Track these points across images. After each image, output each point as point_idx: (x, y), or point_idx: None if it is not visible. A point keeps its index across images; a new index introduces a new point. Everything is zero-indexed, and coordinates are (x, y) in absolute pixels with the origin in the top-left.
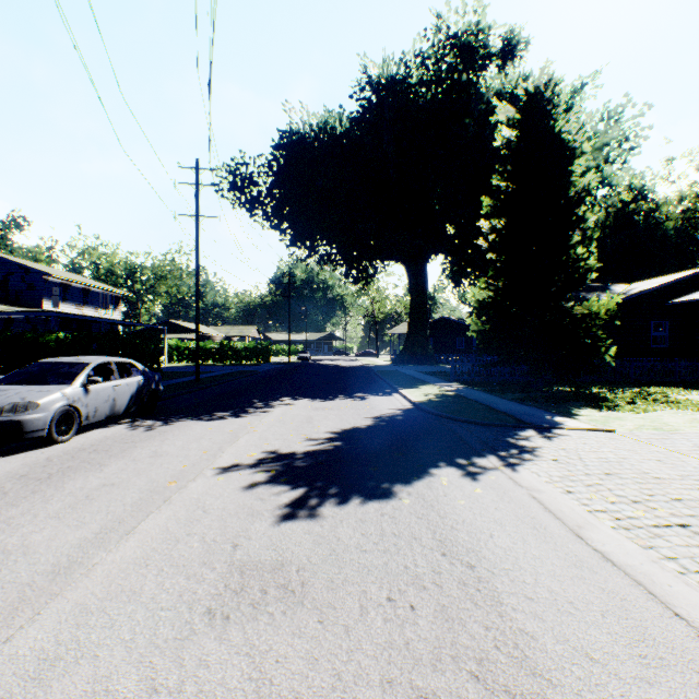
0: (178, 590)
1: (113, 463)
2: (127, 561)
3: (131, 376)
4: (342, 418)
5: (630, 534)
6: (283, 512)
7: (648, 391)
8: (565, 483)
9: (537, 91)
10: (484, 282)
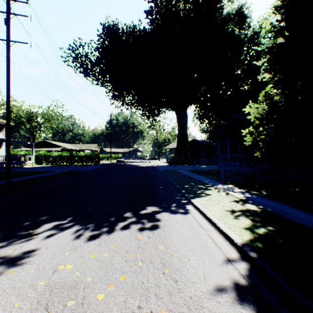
0: None
1: None
2: None
3: None
4: None
5: None
6: None
7: None
8: None
9: None
10: (263, 95)
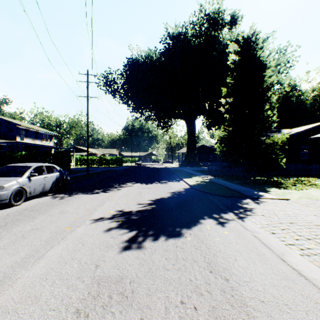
0: (61, 296)
1: (39, 217)
2: (35, 276)
3: (53, 172)
4: (156, 193)
5: (311, 259)
6: (124, 245)
7: (300, 179)
8: (270, 228)
9: (248, 37)
10: (223, 128)
